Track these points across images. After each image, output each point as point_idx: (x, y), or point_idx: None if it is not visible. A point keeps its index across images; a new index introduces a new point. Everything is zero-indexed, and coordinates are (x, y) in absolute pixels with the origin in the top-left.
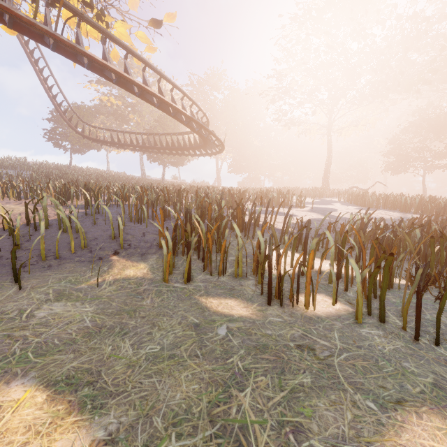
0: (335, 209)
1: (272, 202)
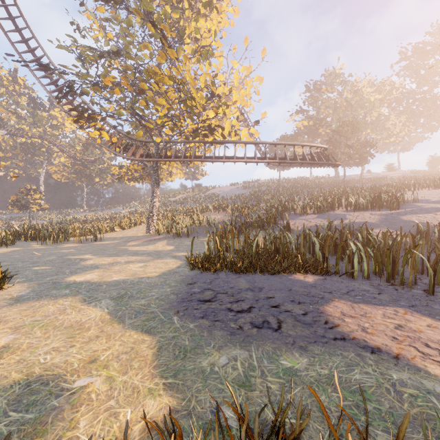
0: None
1: (361, 206)
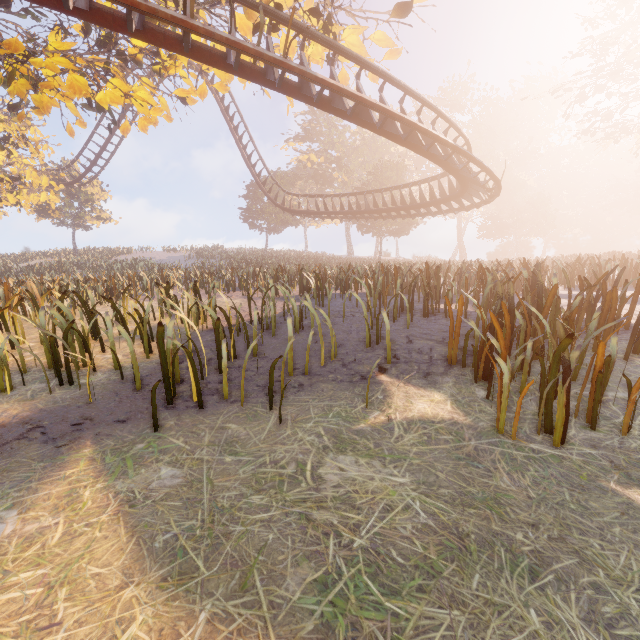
0: None
1: (607, 281)
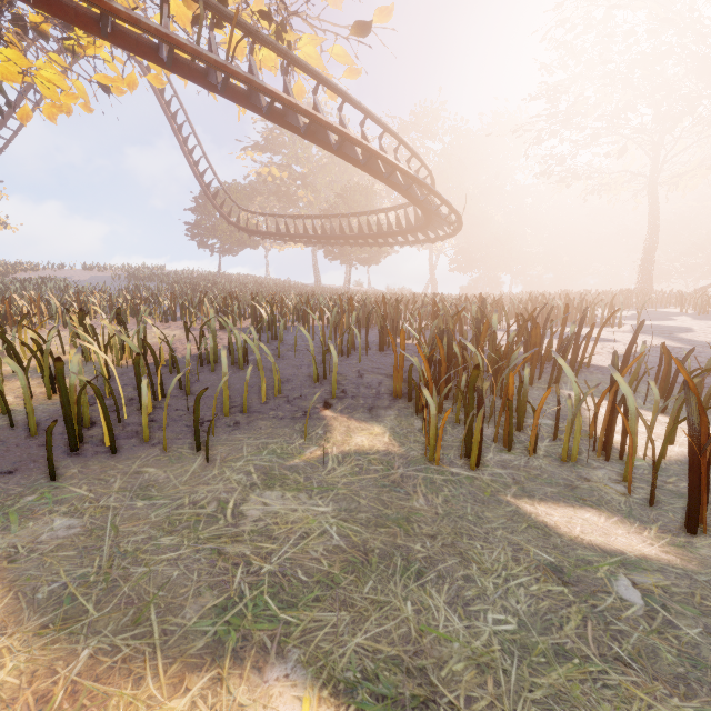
0: (687, 327)
1: (553, 318)
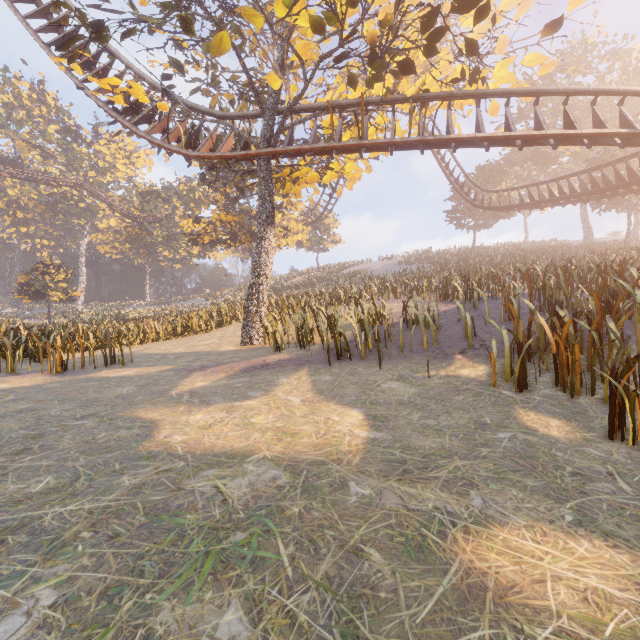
0: None
1: None
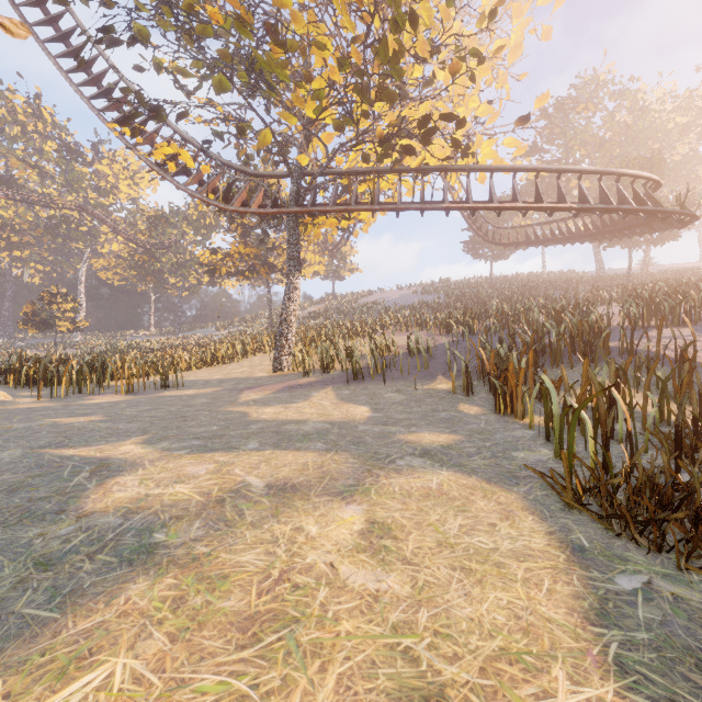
0: None
1: None
